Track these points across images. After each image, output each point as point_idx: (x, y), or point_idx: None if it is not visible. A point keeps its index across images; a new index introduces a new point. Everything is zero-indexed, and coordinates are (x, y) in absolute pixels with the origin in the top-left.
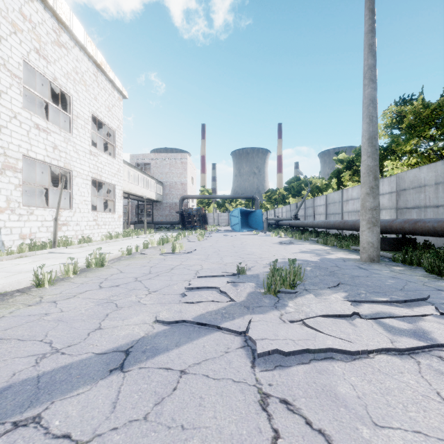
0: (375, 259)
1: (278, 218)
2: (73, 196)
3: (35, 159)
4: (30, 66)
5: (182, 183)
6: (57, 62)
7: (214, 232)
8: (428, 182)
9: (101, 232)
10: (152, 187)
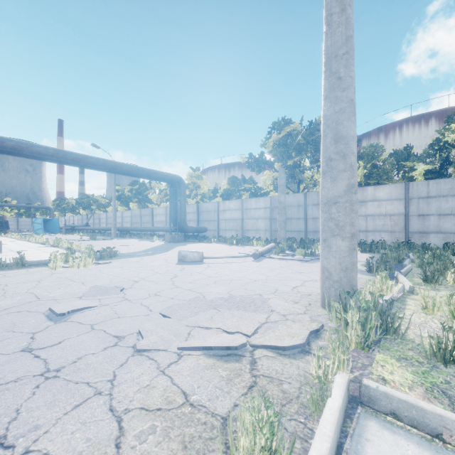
0: (115, 237)
1: (74, 225)
2: None
3: None
4: None
5: None
6: None
7: None
8: (137, 215)
9: None
10: None
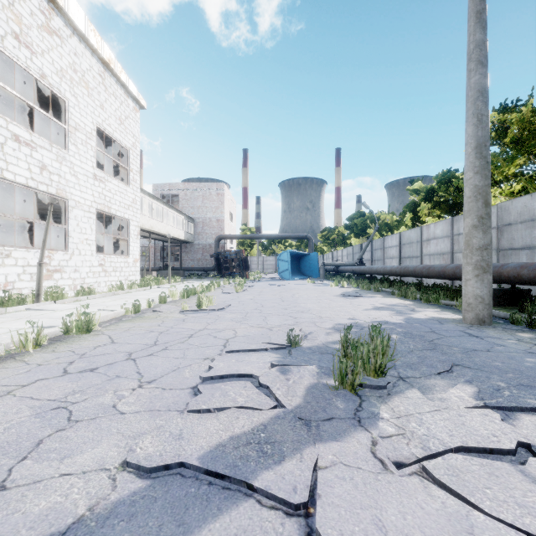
0: (486, 320)
1: (338, 263)
2: (69, 233)
3: (13, 182)
4: (7, 57)
5: (218, 219)
6: (46, 53)
7: (258, 280)
8: None
9: (110, 280)
10: (180, 225)
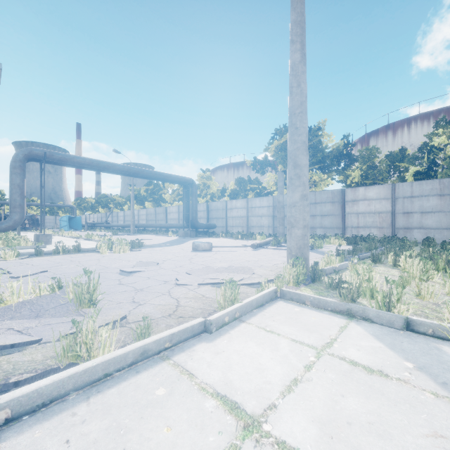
0: (134, 233)
1: (95, 222)
2: None
3: None
4: None
5: None
6: None
7: None
8: (152, 213)
9: None
10: None
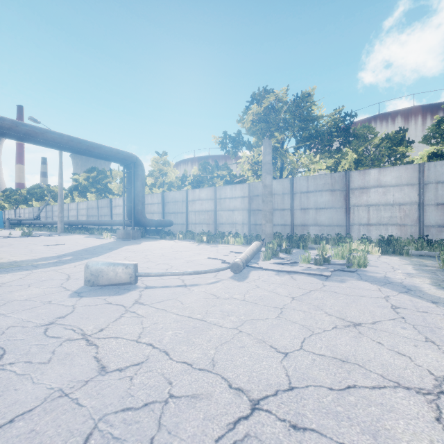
0: (62, 232)
1: (21, 219)
2: None
3: None
4: None
5: None
6: None
7: None
8: (94, 206)
9: None
10: None
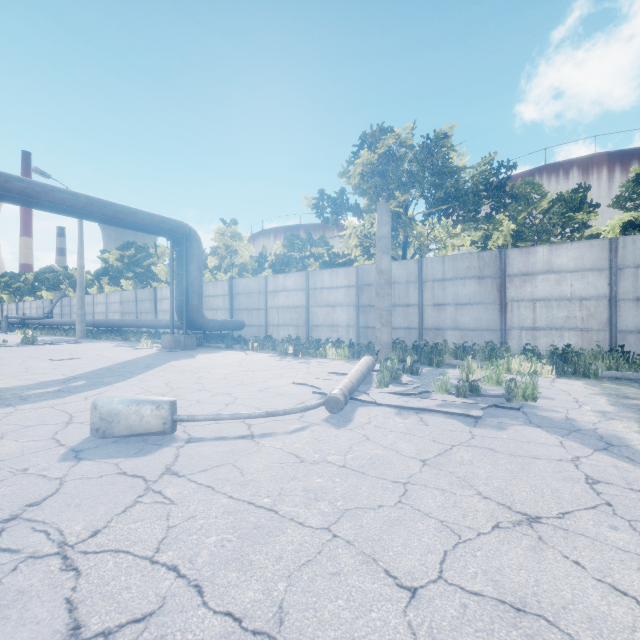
0: (83, 337)
1: (25, 317)
2: None
3: None
4: None
5: None
6: None
7: None
8: (131, 299)
9: None
10: None
